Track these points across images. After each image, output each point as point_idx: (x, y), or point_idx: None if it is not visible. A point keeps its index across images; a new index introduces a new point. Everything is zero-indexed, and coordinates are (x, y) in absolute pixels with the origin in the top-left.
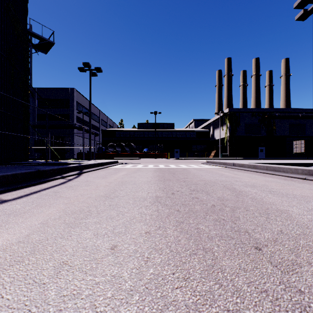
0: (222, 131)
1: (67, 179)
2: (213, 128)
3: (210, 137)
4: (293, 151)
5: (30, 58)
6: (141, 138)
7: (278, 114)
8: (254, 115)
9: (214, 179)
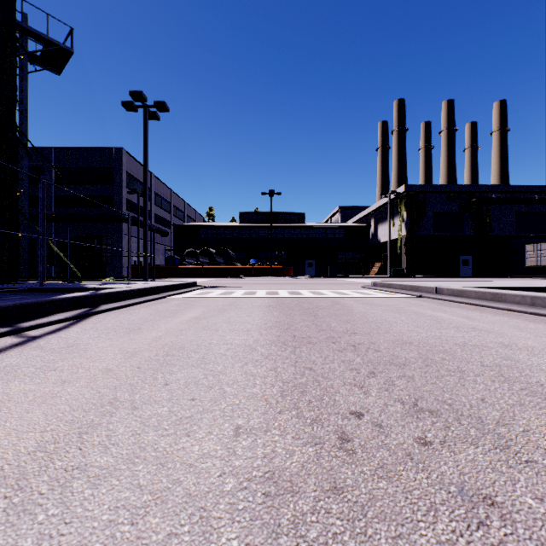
0: (393, 228)
1: (22, 339)
2: (376, 222)
3: (369, 238)
4: (522, 264)
5: (24, 79)
6: (245, 239)
7: (496, 195)
8: (452, 197)
9: (434, 339)
